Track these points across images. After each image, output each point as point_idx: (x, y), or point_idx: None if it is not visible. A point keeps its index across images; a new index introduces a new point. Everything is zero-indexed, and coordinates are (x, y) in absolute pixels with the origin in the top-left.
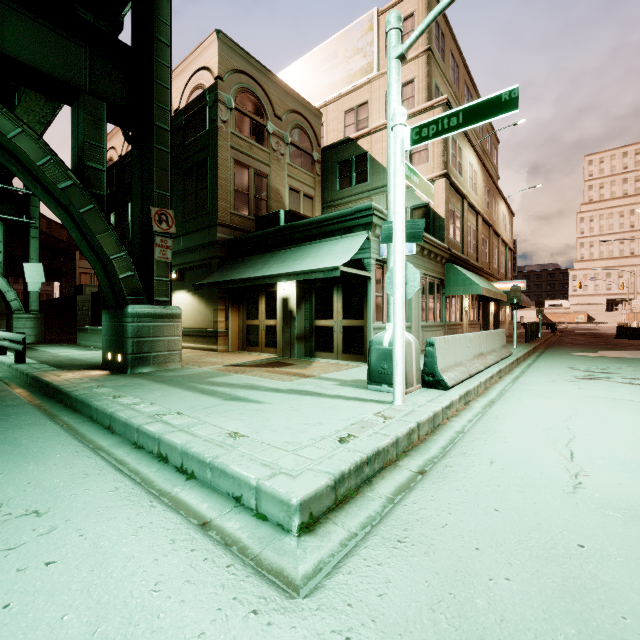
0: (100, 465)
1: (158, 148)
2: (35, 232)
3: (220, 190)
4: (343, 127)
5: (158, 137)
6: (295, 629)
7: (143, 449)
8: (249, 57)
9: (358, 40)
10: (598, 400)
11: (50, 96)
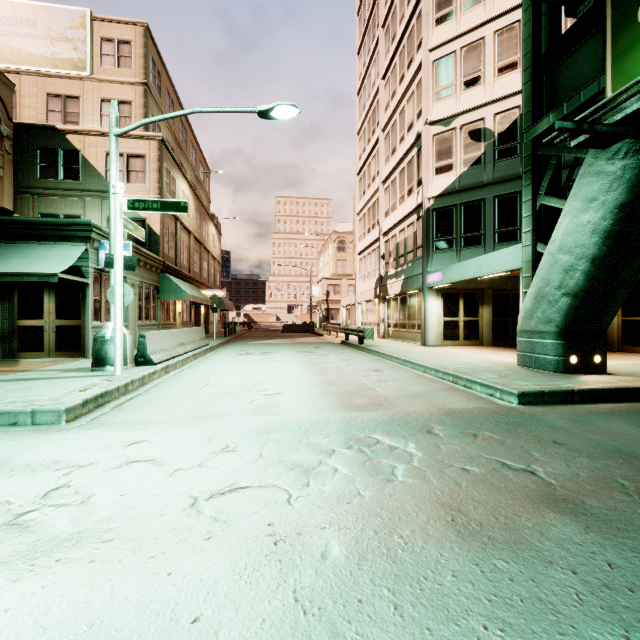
0: None
1: None
2: None
3: None
4: (46, 109)
5: None
6: (81, 428)
7: None
8: None
9: (67, 28)
10: (239, 362)
11: None
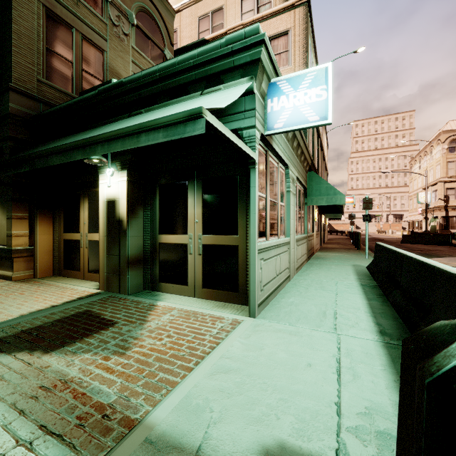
0: None
1: None
2: None
3: (17, 40)
4: (197, 33)
5: None
6: None
7: None
8: None
9: None
10: None
11: None
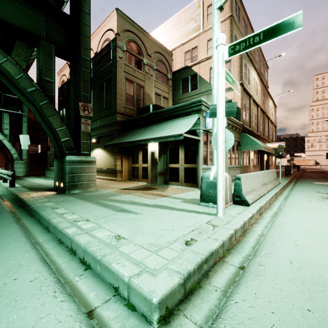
0: (31, 258)
1: (83, 70)
2: (25, 119)
3: (118, 94)
4: (184, 60)
5: (83, 64)
6: None
7: (63, 244)
8: (133, 23)
9: (192, 13)
10: None
11: (24, 42)
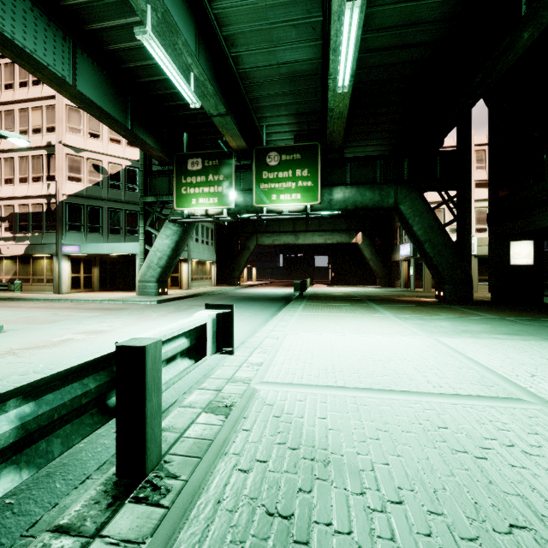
0: None
1: None
2: None
3: None
4: None
5: None
6: (40, 326)
7: None
8: None
9: None
10: None
11: None
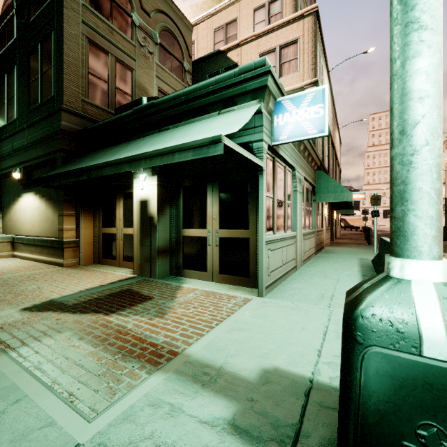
0: None
1: None
2: None
3: (67, 69)
4: (213, 44)
5: None
6: None
7: None
8: None
9: None
10: None
11: None
